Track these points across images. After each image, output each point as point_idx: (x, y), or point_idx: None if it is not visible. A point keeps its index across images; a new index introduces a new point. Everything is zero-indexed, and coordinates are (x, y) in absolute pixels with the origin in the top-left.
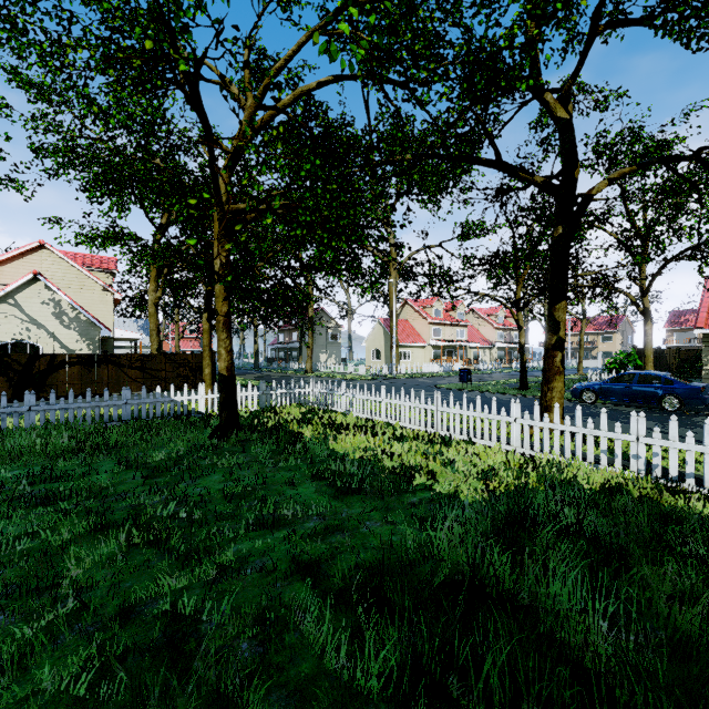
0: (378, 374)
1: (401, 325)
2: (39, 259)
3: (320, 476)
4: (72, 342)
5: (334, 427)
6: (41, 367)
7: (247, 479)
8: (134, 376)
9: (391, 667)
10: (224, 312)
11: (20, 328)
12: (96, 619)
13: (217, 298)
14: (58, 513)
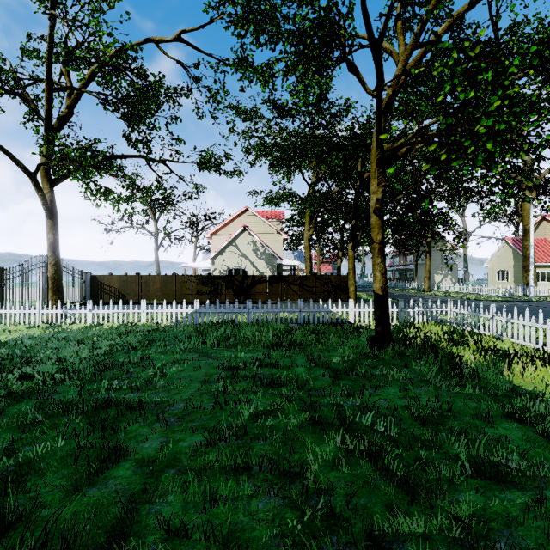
0: (508, 296)
1: (536, 243)
2: (245, 218)
3: (517, 417)
4: (262, 268)
5: (497, 353)
6: (248, 283)
7: (425, 400)
8: (296, 290)
9: None
10: (378, 240)
11: (237, 260)
12: (348, 538)
13: (373, 228)
14: (281, 396)
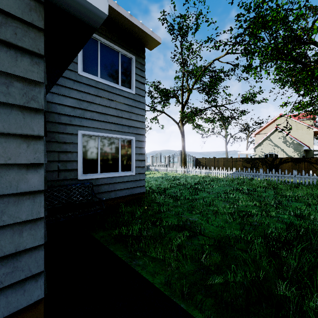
0: None
1: None
2: (279, 121)
3: None
4: (290, 153)
5: None
6: (276, 162)
7: (315, 208)
8: None
9: (282, 241)
10: None
11: (271, 148)
12: (237, 209)
13: None
14: (248, 196)
